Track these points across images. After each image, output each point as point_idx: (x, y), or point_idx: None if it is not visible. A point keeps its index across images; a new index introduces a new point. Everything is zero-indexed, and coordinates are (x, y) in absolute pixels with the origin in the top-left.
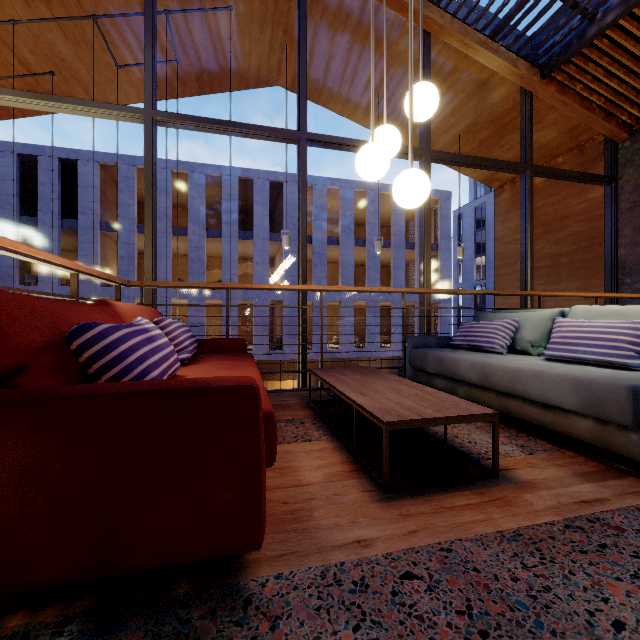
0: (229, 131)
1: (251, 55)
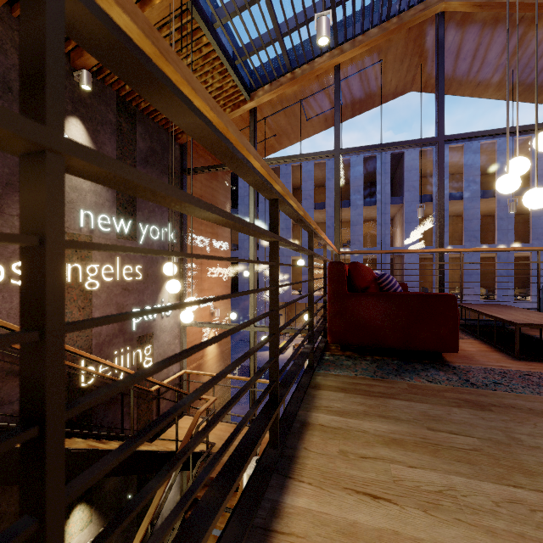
0: (385, 149)
1: (391, 81)
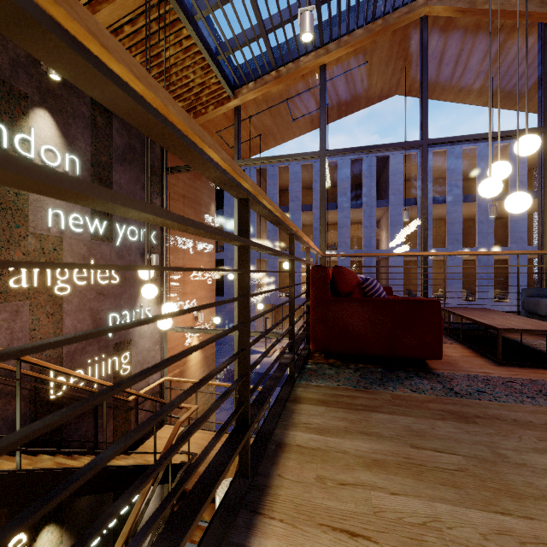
0: (370, 152)
1: (377, 84)
